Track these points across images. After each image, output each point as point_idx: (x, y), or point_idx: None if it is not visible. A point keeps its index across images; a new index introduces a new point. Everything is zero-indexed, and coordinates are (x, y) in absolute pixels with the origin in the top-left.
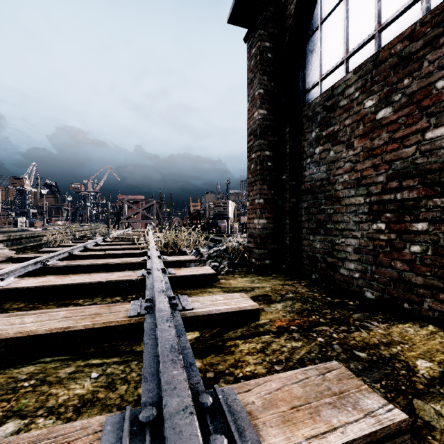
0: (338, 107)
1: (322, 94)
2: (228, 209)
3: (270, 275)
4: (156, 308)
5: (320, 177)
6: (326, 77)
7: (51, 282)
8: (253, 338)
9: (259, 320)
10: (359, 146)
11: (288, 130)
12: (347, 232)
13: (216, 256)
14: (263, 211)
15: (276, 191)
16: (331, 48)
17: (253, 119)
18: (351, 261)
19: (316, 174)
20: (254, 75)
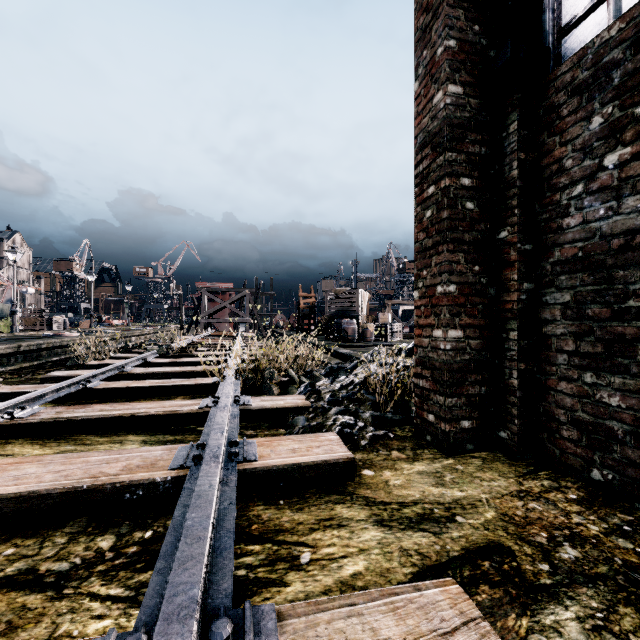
0: None
1: (633, 10)
2: (359, 303)
3: (470, 453)
4: None
5: (624, 225)
6: None
7: None
8: None
9: None
10: None
11: (516, 126)
12: None
13: (346, 398)
14: (455, 311)
15: (484, 267)
16: None
17: (430, 111)
18: None
19: (605, 220)
20: (432, 14)
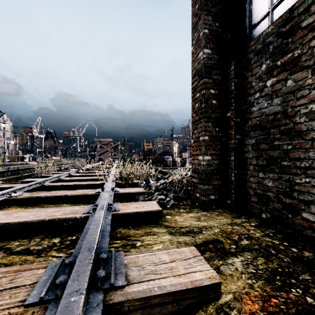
0: (299, 28)
1: (276, 21)
2: (173, 148)
3: (214, 210)
4: (61, 300)
5: (273, 110)
6: (279, 3)
7: None
8: None
9: (219, 299)
10: None
11: (233, 68)
12: None
13: (162, 188)
14: (208, 147)
15: (220, 129)
16: None
17: (197, 60)
18: None
19: (266, 108)
20: (198, 17)
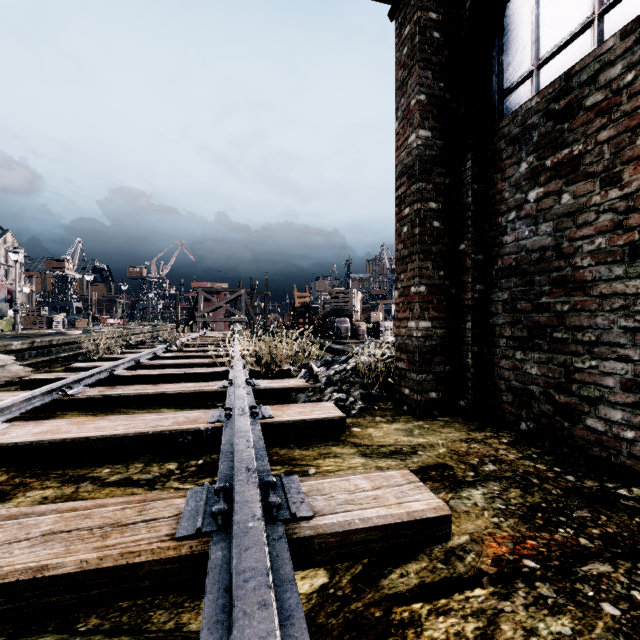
0: (581, 108)
1: (544, 90)
2: (351, 302)
3: (437, 418)
4: (234, 525)
5: (539, 244)
6: (550, 59)
7: (60, 432)
8: (449, 596)
9: (449, 540)
10: (634, 179)
11: (470, 164)
12: (605, 347)
13: (339, 380)
14: (425, 306)
15: (448, 272)
16: (563, 2)
17: (407, 148)
18: (614, 405)
19: (528, 239)
20: (408, 71)
